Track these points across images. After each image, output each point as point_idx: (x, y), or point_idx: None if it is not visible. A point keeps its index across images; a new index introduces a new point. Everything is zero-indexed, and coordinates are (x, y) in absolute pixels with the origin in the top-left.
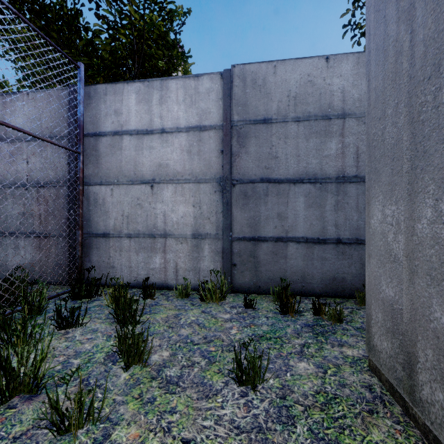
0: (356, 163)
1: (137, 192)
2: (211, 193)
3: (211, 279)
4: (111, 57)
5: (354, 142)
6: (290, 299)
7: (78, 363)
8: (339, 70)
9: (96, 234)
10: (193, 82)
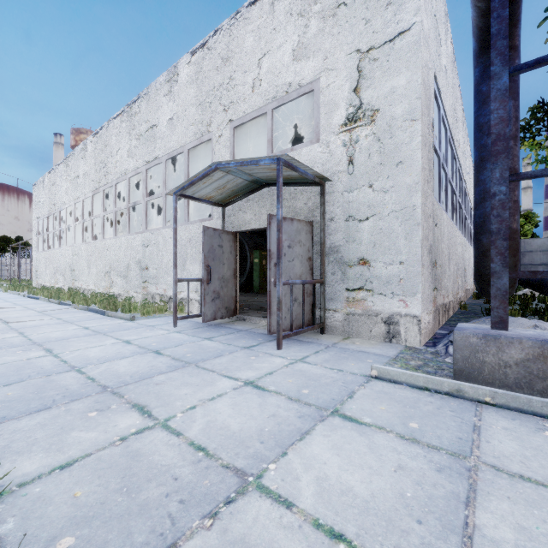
0: None
1: None
2: None
3: None
4: None
5: None
6: None
7: None
8: None
9: None
10: None
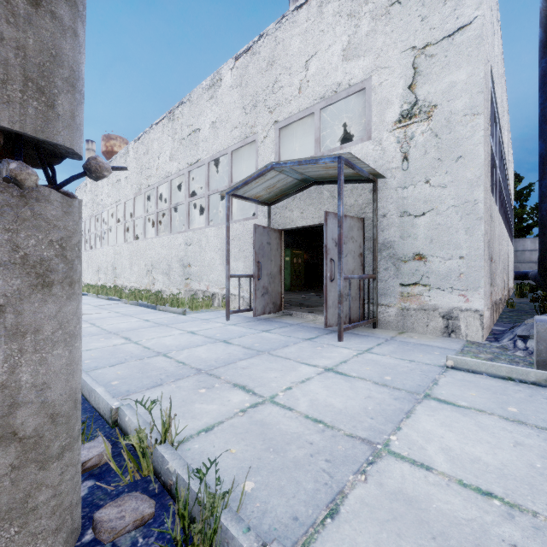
0: None
1: (530, 265)
2: None
3: None
4: None
5: None
6: None
7: None
8: None
9: None
10: None
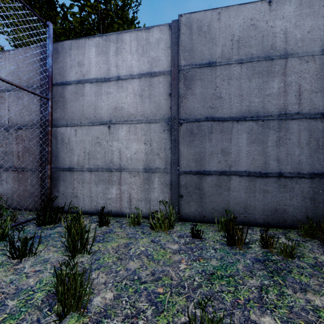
0: (298, 100)
1: (97, 132)
2: (161, 131)
3: (161, 209)
4: (80, 27)
5: (297, 80)
6: (237, 231)
7: (12, 307)
8: (282, 12)
9: (62, 169)
10: (144, 34)
